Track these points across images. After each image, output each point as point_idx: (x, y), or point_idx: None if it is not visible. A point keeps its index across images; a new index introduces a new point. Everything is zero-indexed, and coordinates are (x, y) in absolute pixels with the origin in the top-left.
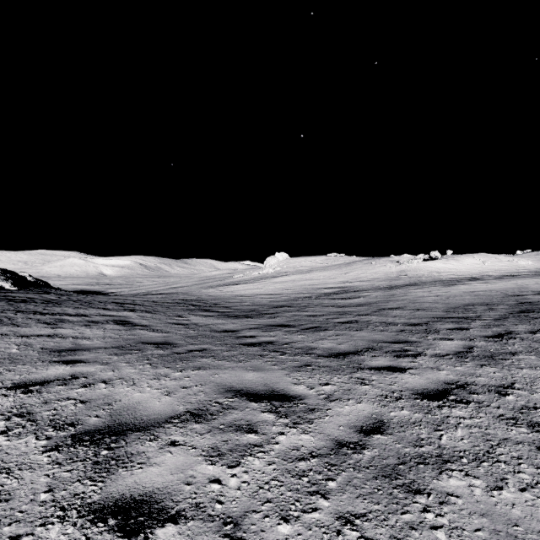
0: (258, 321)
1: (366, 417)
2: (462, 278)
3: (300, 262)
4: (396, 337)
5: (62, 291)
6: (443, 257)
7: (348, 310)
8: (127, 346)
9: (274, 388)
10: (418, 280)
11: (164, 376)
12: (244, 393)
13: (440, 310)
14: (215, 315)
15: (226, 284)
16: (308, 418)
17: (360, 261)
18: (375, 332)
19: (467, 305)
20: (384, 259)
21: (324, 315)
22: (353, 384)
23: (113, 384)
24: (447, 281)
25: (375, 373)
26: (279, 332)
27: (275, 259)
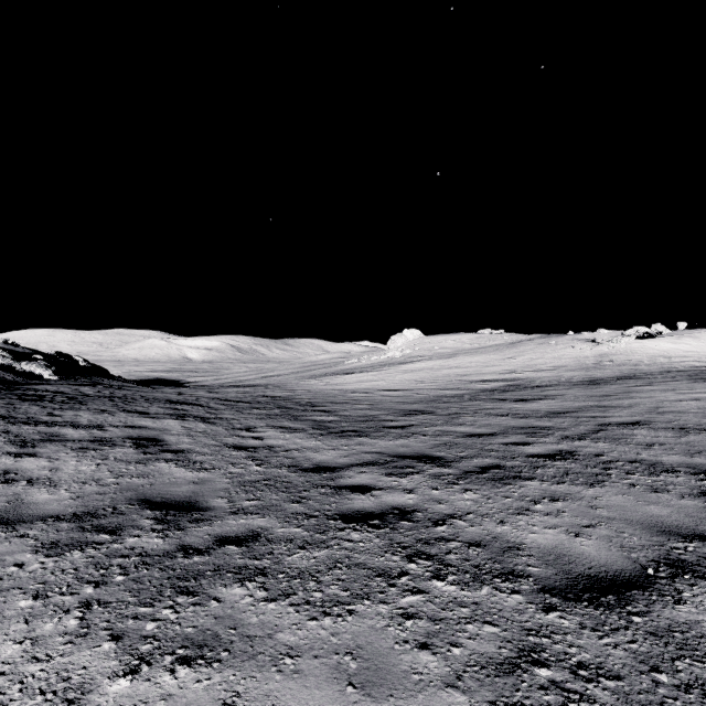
0: (379, 443)
1: None
2: None
3: (439, 342)
4: None
5: (117, 381)
6: (667, 334)
7: (537, 424)
8: (105, 513)
9: None
10: (635, 370)
11: (68, 704)
12: None
13: None
14: (307, 428)
15: (335, 373)
16: None
17: (530, 341)
18: (639, 492)
19: None
20: (568, 337)
21: (497, 434)
22: None
23: None
24: (692, 371)
25: None
26: (421, 480)
27: (403, 338)
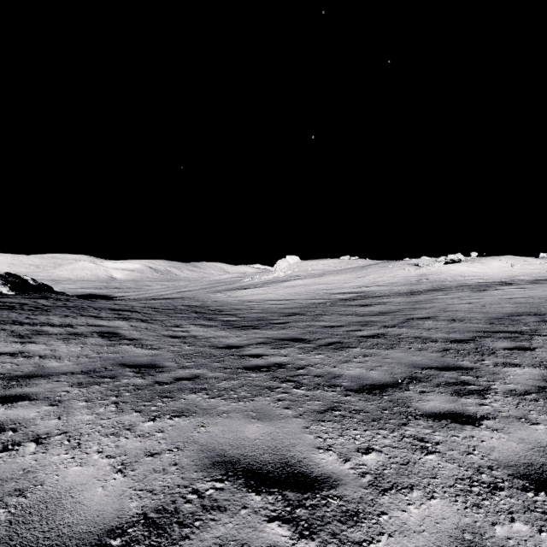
0: (267, 333)
1: (454, 538)
2: (491, 283)
3: (312, 266)
4: (443, 359)
5: (62, 296)
6: (465, 260)
7: (369, 319)
8: (101, 370)
9: (288, 458)
10: (441, 285)
11: (128, 430)
12: (240, 469)
13: (481, 321)
14: (218, 325)
15: (234, 289)
16: (350, 541)
17: (376, 265)
18: (411, 351)
19: (510, 314)
20: (401, 262)
21: (343, 325)
22: (409, 450)
23: (48, 445)
24: (475, 286)
25: (435, 426)
26: (292, 350)
27: (286, 262)
